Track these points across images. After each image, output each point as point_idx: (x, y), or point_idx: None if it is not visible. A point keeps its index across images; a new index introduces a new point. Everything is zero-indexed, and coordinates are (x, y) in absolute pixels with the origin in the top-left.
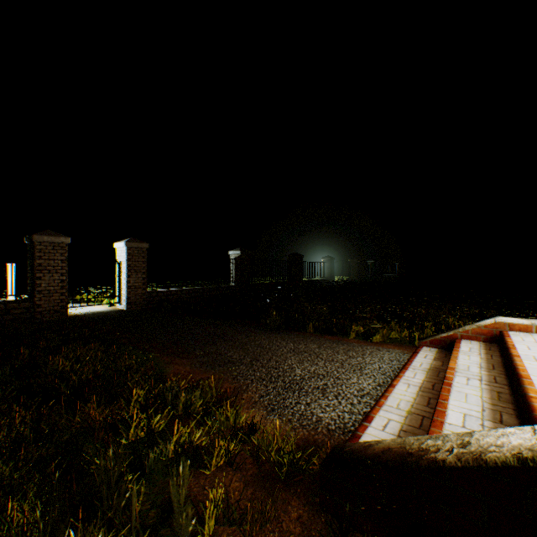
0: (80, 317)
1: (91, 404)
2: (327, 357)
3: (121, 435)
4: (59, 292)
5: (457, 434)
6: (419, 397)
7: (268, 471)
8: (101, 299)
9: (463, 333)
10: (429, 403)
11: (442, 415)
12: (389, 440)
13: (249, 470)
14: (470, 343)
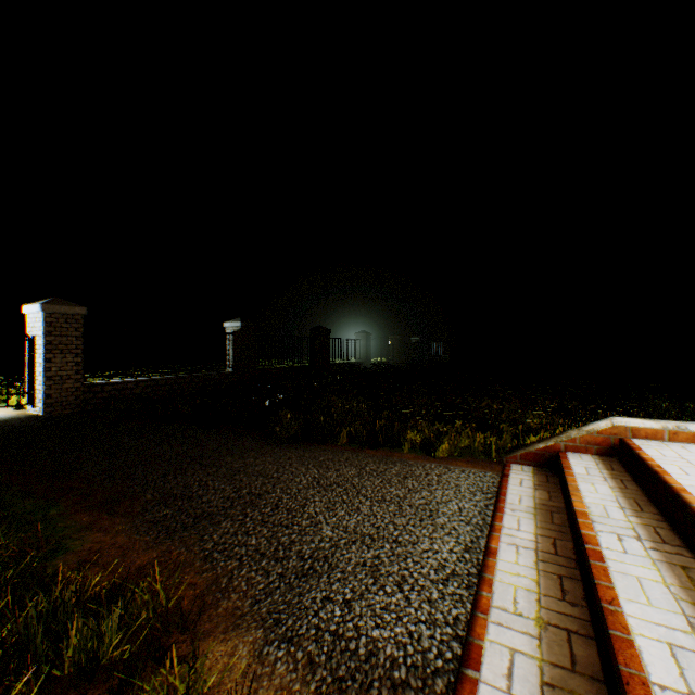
0: None
1: None
2: (375, 495)
3: None
4: None
5: None
6: (544, 576)
7: None
8: (3, 398)
9: (568, 443)
10: (564, 590)
11: (634, 657)
12: None
13: None
14: (581, 459)
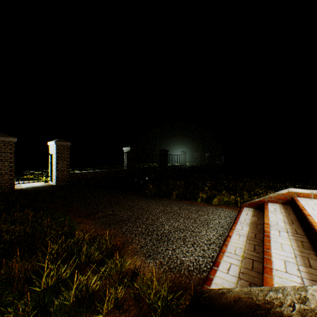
0: (23, 190)
1: (14, 259)
2: (185, 216)
3: (35, 283)
4: (9, 174)
5: (293, 287)
6: (248, 244)
7: (145, 311)
8: (39, 178)
9: (269, 198)
10: (255, 249)
11: (270, 262)
12: (238, 289)
13: (131, 310)
14: (273, 205)
